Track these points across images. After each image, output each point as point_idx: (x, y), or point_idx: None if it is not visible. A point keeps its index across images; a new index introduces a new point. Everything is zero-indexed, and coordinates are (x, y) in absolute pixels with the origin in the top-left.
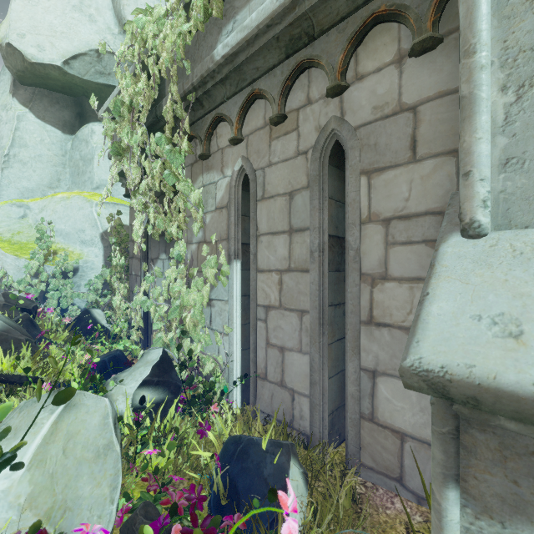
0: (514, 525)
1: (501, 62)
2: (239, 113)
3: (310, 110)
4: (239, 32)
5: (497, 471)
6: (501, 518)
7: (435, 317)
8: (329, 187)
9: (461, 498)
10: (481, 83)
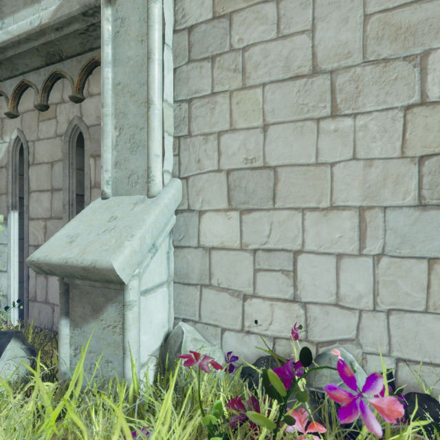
0: (84, 326)
1: (115, 115)
2: (14, 94)
3: (64, 107)
4: (4, 34)
5: (79, 305)
6: (80, 326)
7: (55, 237)
8: (78, 162)
9: (70, 323)
10: (106, 123)
